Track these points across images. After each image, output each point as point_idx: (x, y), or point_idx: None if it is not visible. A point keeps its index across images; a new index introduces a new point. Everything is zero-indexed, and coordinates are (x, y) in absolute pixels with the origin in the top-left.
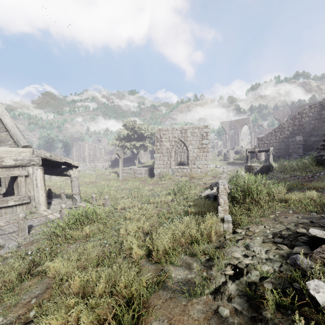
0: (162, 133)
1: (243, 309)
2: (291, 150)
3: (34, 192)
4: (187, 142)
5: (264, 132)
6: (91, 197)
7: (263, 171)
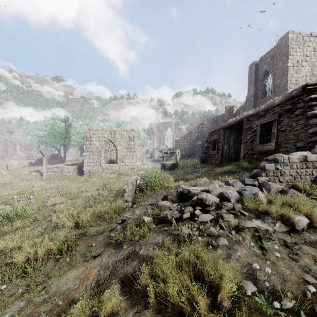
0: (92, 133)
1: (120, 232)
2: (195, 151)
3: None
4: (116, 142)
5: (182, 134)
6: (11, 198)
7: (173, 168)
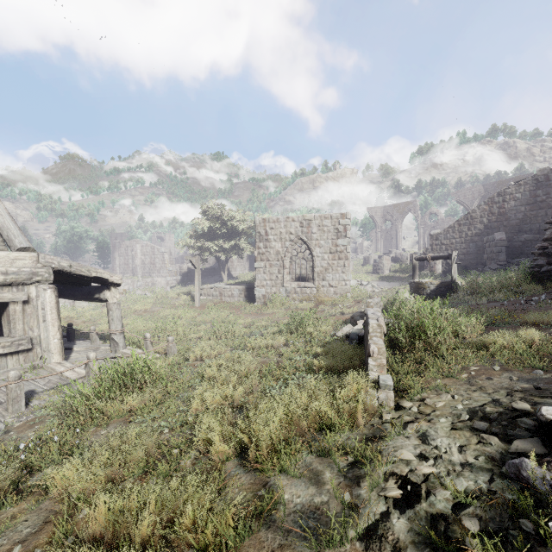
0: (269, 227)
1: None
2: (486, 256)
3: (39, 330)
4: (312, 242)
5: (440, 225)
6: (143, 338)
7: (441, 292)
